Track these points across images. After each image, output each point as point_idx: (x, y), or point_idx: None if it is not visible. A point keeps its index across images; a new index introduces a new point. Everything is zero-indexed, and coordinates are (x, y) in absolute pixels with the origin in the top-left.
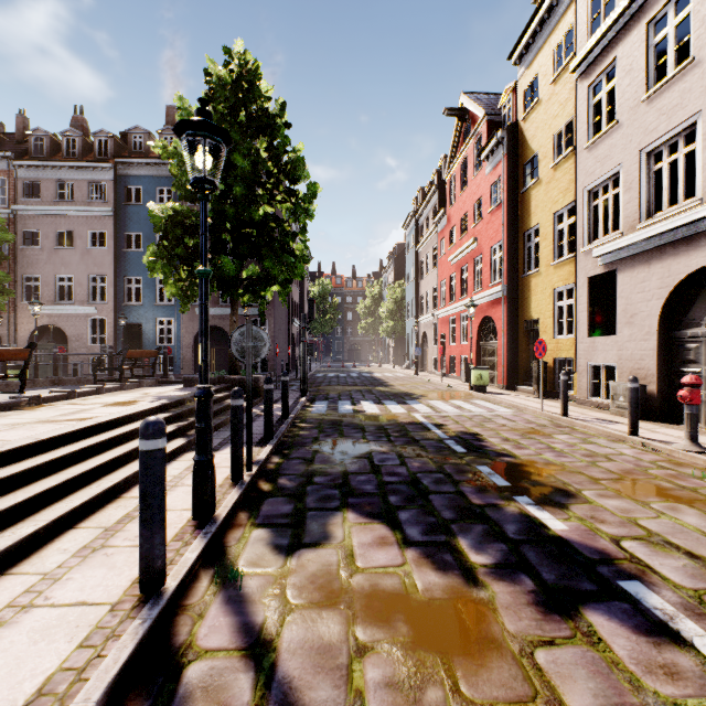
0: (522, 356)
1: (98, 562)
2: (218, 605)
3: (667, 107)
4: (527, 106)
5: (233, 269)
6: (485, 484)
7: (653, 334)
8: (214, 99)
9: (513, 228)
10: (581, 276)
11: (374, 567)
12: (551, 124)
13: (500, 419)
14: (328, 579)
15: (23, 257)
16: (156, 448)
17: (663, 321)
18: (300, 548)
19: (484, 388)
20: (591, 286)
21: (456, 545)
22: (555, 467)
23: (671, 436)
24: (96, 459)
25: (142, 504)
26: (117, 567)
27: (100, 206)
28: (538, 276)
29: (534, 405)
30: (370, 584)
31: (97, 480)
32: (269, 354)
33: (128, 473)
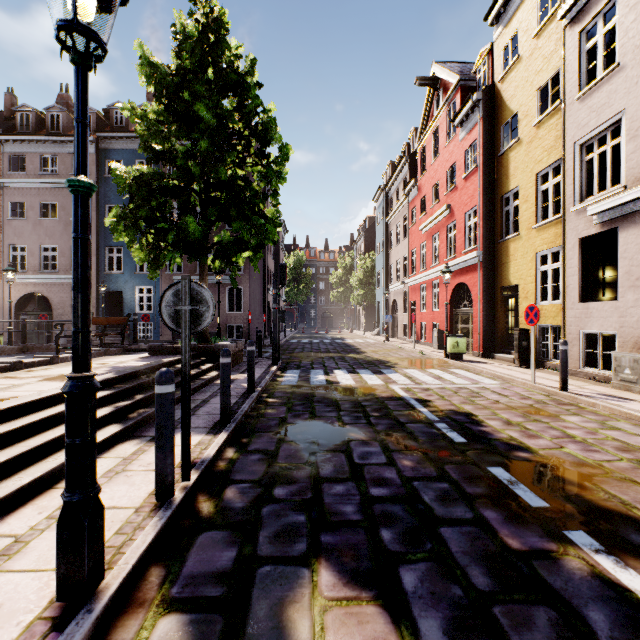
0: (499, 323)
1: None
2: None
3: None
4: (504, 67)
5: (198, 231)
6: (513, 504)
7: None
8: (181, 55)
9: (489, 193)
10: (572, 237)
11: None
12: (533, 80)
13: (489, 393)
14: None
15: (10, 228)
16: None
17: None
18: None
19: (461, 356)
20: (583, 247)
21: None
22: (593, 469)
23: None
24: None
25: None
26: None
27: None
28: (518, 240)
29: (520, 376)
30: None
31: None
32: (245, 321)
33: (6, 491)
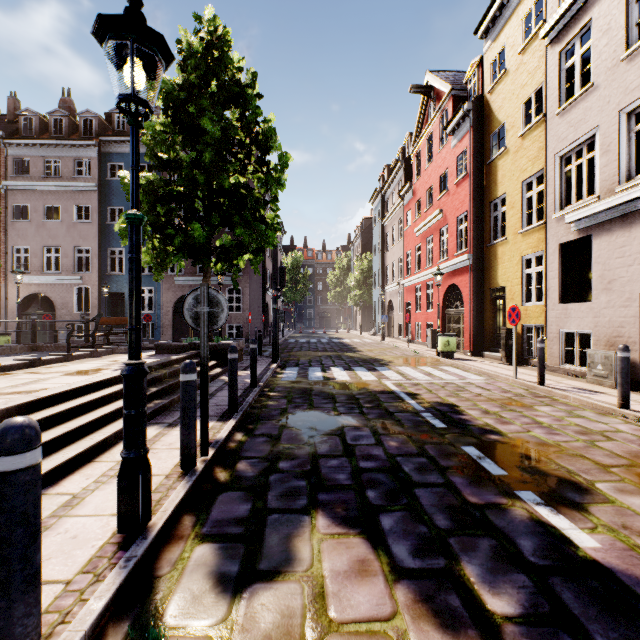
0: (488, 323)
1: None
2: None
3: None
4: (493, 79)
5: (203, 236)
6: (478, 473)
7: (635, 301)
8: (186, 69)
9: (479, 198)
10: (553, 242)
11: (353, 621)
12: (518, 93)
13: (473, 388)
14: None
15: (13, 230)
16: (16, 468)
17: None
18: (253, 581)
19: (452, 355)
20: (563, 252)
21: (461, 576)
22: (551, 448)
23: None
24: None
25: None
26: None
27: (85, 182)
28: (505, 244)
29: (505, 372)
30: None
31: None
32: (244, 321)
33: (59, 461)
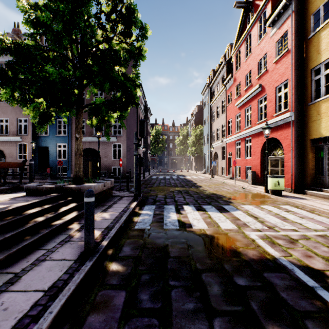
0: (309, 167)
1: None
2: None
3: None
4: None
5: (59, 81)
6: None
7: None
8: None
9: (299, 68)
10: None
11: None
12: None
13: None
14: None
15: None
16: None
17: None
18: None
19: (281, 192)
20: None
21: None
22: None
23: None
24: None
25: None
26: None
27: None
28: None
29: None
30: None
31: None
32: (123, 165)
33: None
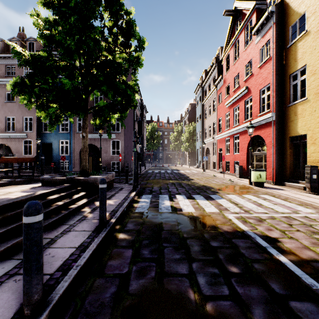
0: (287, 162)
1: None
2: None
3: None
4: None
5: (72, 90)
6: None
7: None
8: None
9: (280, 73)
10: None
11: None
12: None
13: None
14: None
15: None
16: None
17: None
18: None
19: (262, 184)
20: None
21: None
22: None
23: None
24: None
25: None
26: None
27: None
28: (306, 103)
29: None
30: None
31: None
32: (121, 160)
33: None
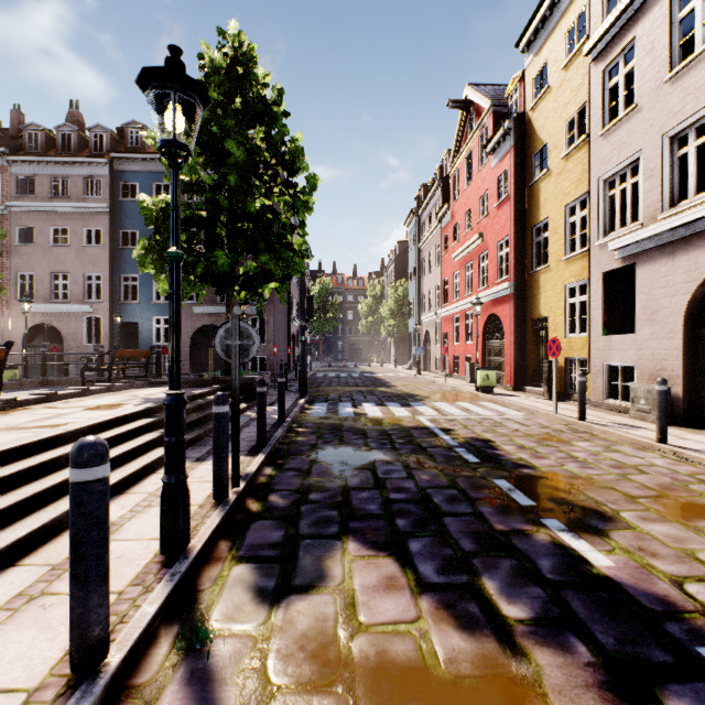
0: (530, 356)
1: (30, 618)
2: (176, 686)
3: (694, 86)
4: (536, 95)
5: (227, 264)
6: (506, 503)
7: (678, 332)
8: (208, 86)
9: (521, 223)
10: (596, 271)
11: (381, 623)
12: (561, 112)
13: (511, 423)
14: (322, 643)
15: (17, 255)
16: (92, 479)
17: (689, 318)
18: (289, 594)
19: (491, 389)
20: (607, 281)
21: (481, 589)
22: (582, 481)
23: (703, 443)
24: (58, 475)
25: (73, 554)
26: (52, 627)
27: (96, 203)
28: (548, 272)
29: (546, 407)
30: (376, 650)
31: (56, 500)
32: (268, 354)
33: None
